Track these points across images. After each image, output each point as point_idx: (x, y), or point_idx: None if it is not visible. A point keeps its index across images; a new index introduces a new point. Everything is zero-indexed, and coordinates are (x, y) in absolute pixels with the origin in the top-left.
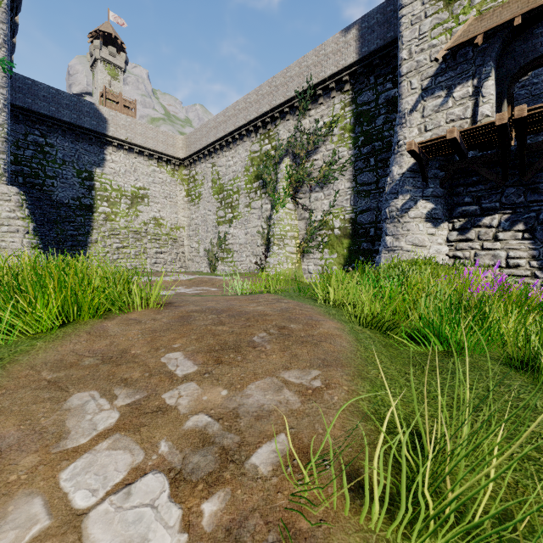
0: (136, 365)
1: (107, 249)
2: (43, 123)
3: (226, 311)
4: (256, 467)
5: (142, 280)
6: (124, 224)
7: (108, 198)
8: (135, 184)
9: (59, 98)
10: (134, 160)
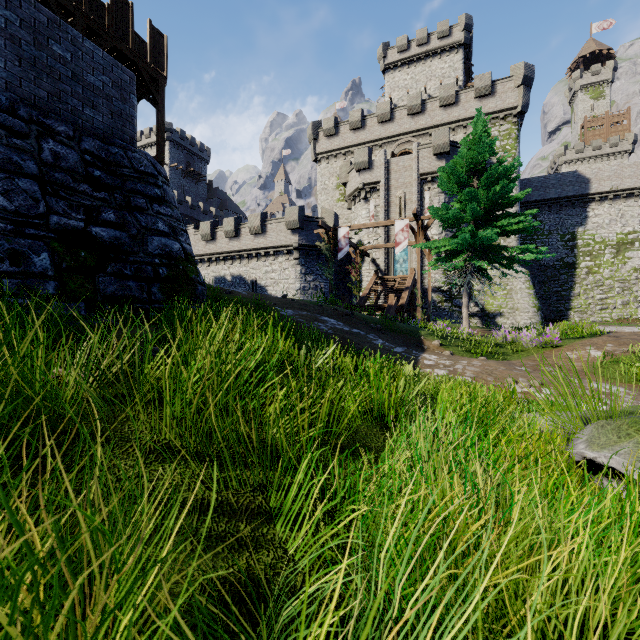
0: (598, 344)
1: (589, 301)
2: (534, 207)
3: (636, 339)
4: (615, 352)
5: (624, 330)
6: (608, 274)
7: (590, 253)
8: (621, 231)
9: (546, 182)
10: (620, 206)
